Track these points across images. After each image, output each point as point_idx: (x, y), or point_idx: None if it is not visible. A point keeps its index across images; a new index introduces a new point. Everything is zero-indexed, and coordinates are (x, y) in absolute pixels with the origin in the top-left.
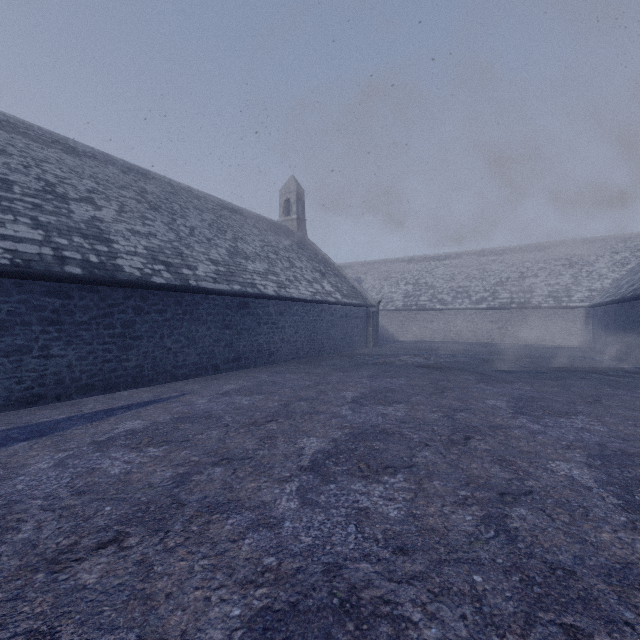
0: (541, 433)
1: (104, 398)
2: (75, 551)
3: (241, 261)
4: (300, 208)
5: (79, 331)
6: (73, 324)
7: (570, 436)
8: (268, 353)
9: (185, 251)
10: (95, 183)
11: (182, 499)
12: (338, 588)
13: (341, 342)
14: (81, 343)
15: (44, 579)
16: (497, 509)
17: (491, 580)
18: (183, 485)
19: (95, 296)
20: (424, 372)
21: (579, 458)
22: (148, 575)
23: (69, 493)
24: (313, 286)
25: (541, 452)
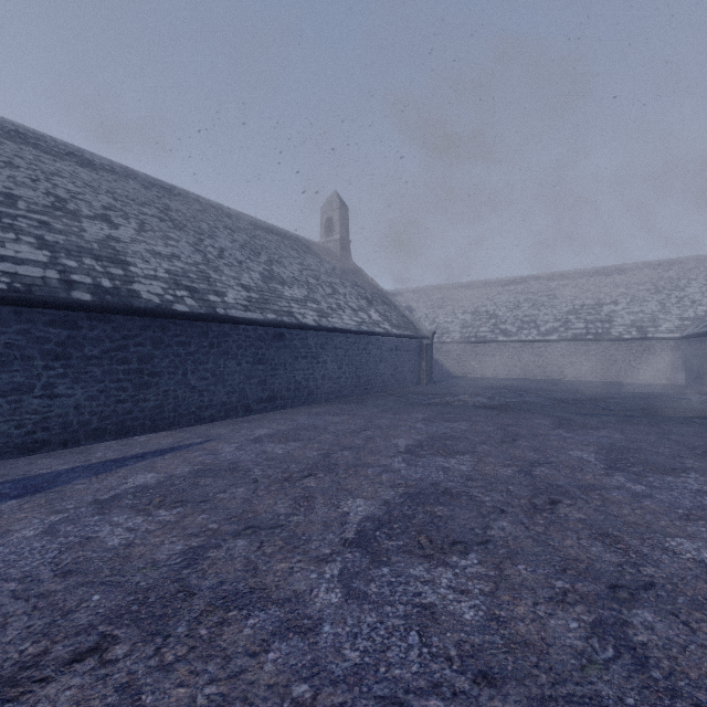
0: (647, 497)
1: (117, 444)
2: (41, 665)
3: (277, 287)
4: (344, 227)
5: (89, 367)
6: (82, 358)
7: (686, 501)
8: (307, 391)
9: (213, 275)
10: (112, 199)
11: (191, 585)
12: None
13: (390, 379)
14: (91, 380)
15: None
16: (611, 611)
17: None
18: (195, 564)
19: (107, 326)
20: (489, 415)
21: (706, 534)
22: None
23: (52, 573)
24: (358, 315)
25: (653, 524)
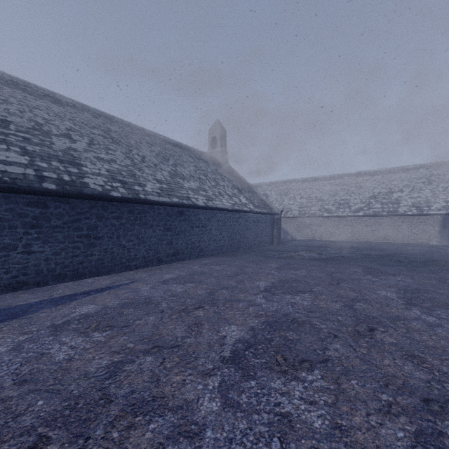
0: (438, 326)
1: (72, 284)
2: None
3: (179, 181)
4: (223, 143)
5: (54, 233)
6: (49, 227)
7: None
8: (199, 249)
9: (137, 173)
10: (73, 124)
11: (110, 394)
12: None
13: (253, 241)
14: (56, 242)
15: None
16: (428, 422)
17: None
18: (115, 376)
19: (66, 206)
20: (320, 265)
21: None
22: None
23: (12, 382)
24: (233, 199)
25: (447, 347)
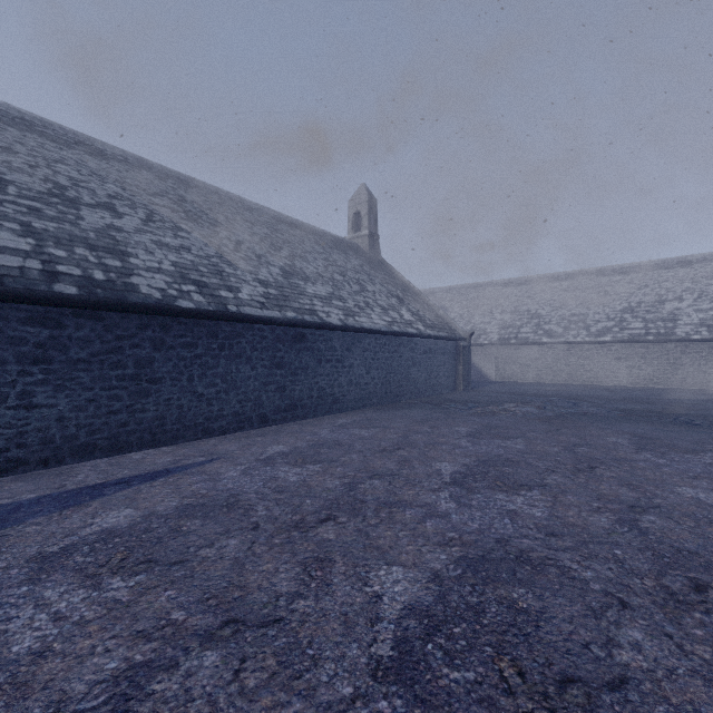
0: None
1: (106, 463)
2: None
3: (298, 282)
4: (372, 222)
5: (75, 372)
6: (66, 362)
7: None
8: (332, 399)
9: (226, 269)
10: (120, 188)
11: None
12: None
13: (424, 384)
14: (78, 388)
15: None
16: None
17: None
18: (123, 712)
19: (98, 325)
20: (546, 430)
21: None
22: None
23: None
24: (389, 314)
25: None
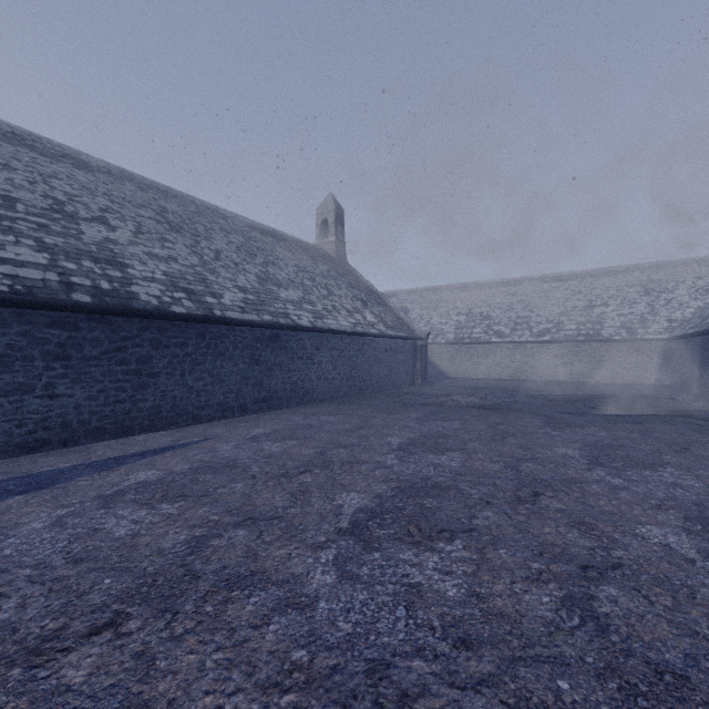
0: (624, 489)
1: (116, 443)
2: (62, 638)
3: (272, 288)
4: (339, 229)
5: (88, 367)
6: (81, 359)
7: (660, 493)
8: (303, 392)
9: (209, 277)
10: (109, 201)
11: (196, 570)
12: (385, 696)
13: (385, 379)
14: (90, 381)
15: (20, 676)
16: (580, 588)
17: (581, 688)
18: (199, 552)
19: (106, 327)
20: (480, 414)
21: (674, 521)
22: (148, 673)
23: (64, 560)
24: (354, 316)
25: (627, 513)
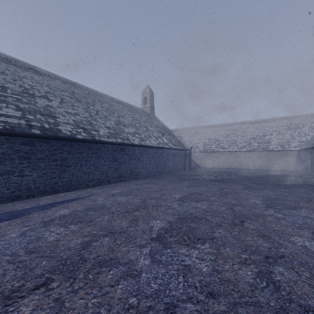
0: (283, 219)
1: (51, 197)
2: (21, 291)
3: (122, 127)
4: (151, 101)
5: (39, 163)
6: (36, 159)
7: (299, 221)
8: (135, 174)
9: (93, 122)
10: (49, 88)
11: (85, 257)
12: None
13: (172, 168)
14: (40, 169)
15: (0, 310)
16: (265, 267)
17: None
18: (86, 248)
19: (47, 145)
20: (215, 184)
21: (307, 235)
22: (60, 309)
23: (24, 252)
24: (158, 140)
25: (285, 230)
